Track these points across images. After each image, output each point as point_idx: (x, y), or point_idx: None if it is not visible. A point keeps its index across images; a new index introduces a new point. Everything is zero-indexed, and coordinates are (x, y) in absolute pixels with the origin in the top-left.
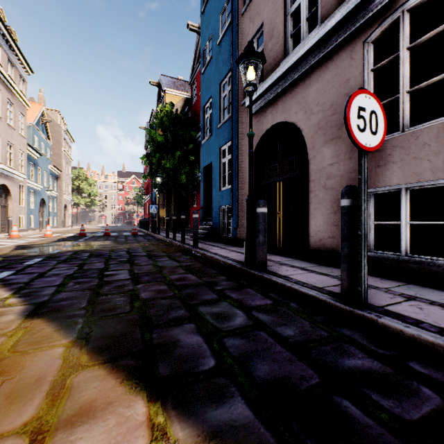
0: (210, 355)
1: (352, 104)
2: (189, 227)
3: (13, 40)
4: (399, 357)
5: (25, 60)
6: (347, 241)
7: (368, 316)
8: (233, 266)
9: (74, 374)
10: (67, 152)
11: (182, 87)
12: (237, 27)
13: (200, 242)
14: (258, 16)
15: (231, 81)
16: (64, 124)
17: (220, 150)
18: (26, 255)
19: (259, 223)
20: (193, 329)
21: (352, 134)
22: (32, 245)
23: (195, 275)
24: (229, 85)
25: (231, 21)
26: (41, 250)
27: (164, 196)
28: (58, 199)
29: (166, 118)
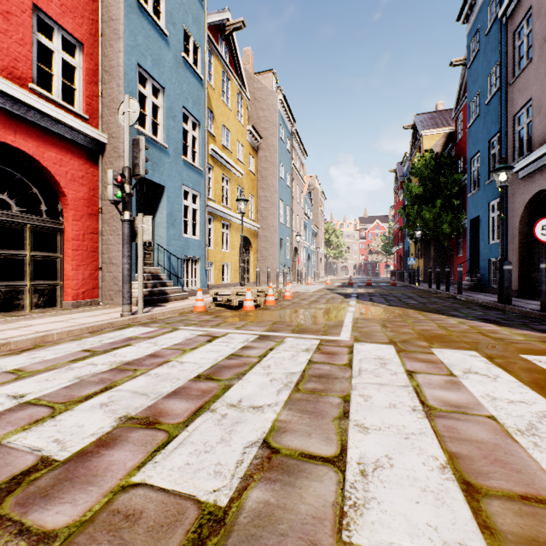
0: (463, 315)
1: (537, 225)
2: (451, 279)
3: (300, 141)
4: (542, 322)
5: (304, 150)
6: (541, 283)
7: (544, 314)
8: (488, 303)
9: (421, 313)
10: (322, 211)
11: (443, 121)
12: (505, 96)
13: (464, 292)
14: (526, 91)
15: (499, 144)
16: (319, 185)
17: (489, 205)
18: (343, 293)
19: (504, 275)
20: (456, 313)
21: (537, 238)
22: (331, 288)
23: (458, 305)
24: (498, 144)
25: (499, 89)
26: (344, 291)
27: (420, 246)
28: (316, 253)
29: (424, 167)
